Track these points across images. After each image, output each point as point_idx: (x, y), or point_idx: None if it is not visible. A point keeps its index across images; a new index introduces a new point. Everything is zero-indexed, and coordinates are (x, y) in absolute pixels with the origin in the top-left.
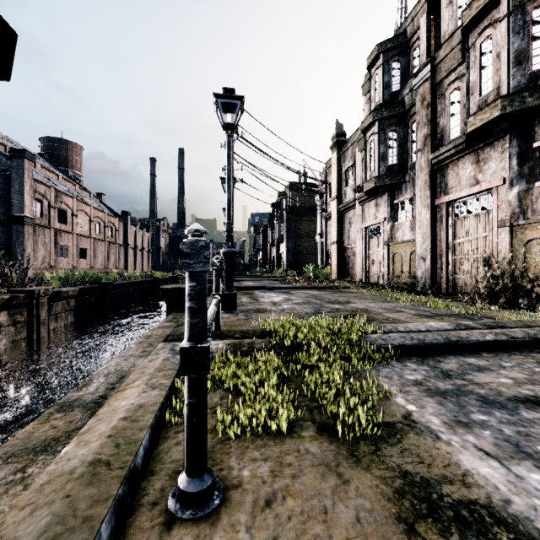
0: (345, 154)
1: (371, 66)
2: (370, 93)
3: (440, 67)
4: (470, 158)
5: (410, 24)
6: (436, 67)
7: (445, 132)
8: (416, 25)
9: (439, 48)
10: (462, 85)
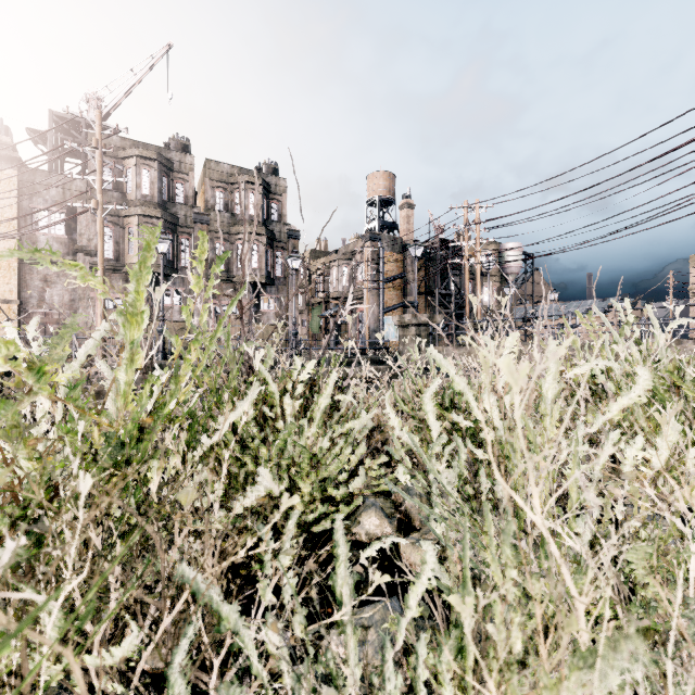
0: (38, 188)
1: (141, 157)
2: (137, 178)
3: (213, 223)
4: (231, 286)
5: (177, 162)
6: (210, 221)
7: (214, 262)
8: (185, 170)
9: (209, 209)
10: (226, 245)
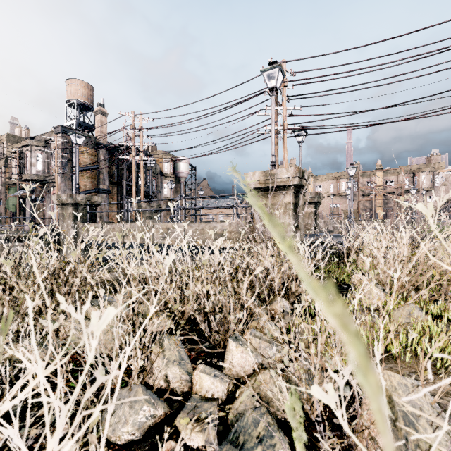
0: None
1: None
2: None
3: None
4: None
5: None
6: None
7: None
8: None
9: None
10: None
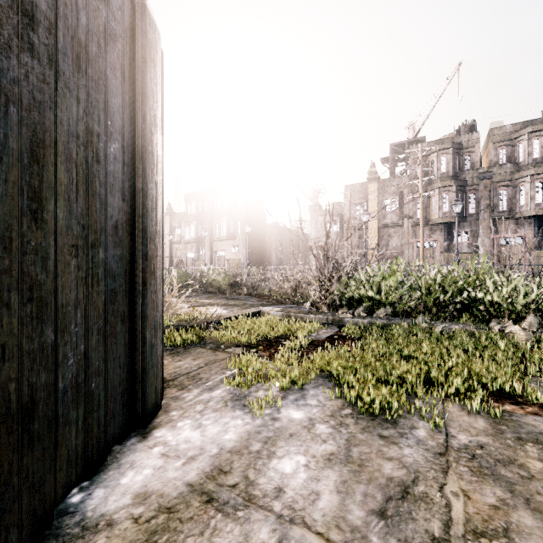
0: (386, 189)
1: (440, 150)
2: (437, 164)
3: (495, 176)
4: (512, 221)
5: (465, 142)
6: (493, 175)
7: (496, 206)
8: (471, 145)
9: (491, 166)
10: (508, 190)
